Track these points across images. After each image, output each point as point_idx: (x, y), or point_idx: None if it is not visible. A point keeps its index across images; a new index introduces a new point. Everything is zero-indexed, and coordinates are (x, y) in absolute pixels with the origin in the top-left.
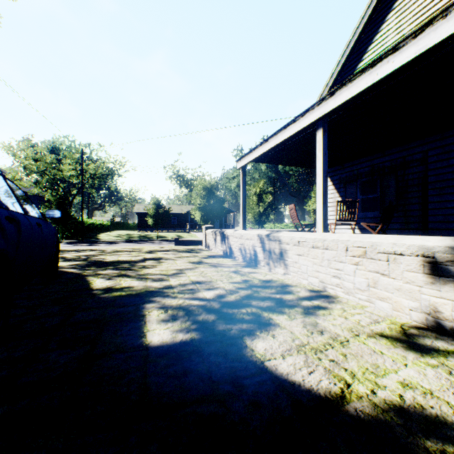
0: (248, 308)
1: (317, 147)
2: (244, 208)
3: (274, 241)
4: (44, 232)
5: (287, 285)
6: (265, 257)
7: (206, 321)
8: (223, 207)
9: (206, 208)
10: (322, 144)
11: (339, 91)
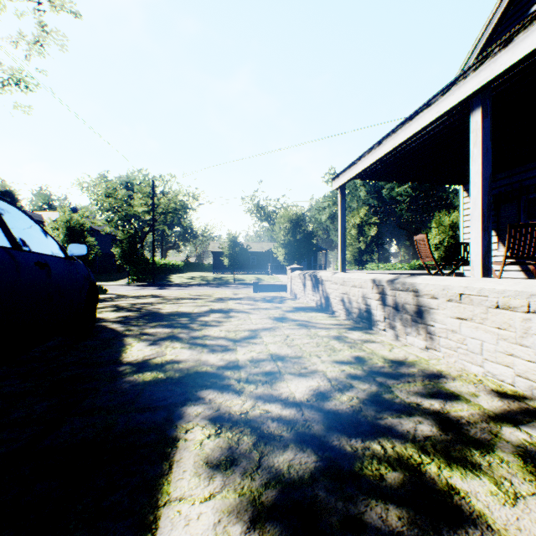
0: (384, 438)
1: (471, 140)
2: (343, 243)
3: (404, 291)
4: (55, 275)
5: (442, 375)
6: (387, 316)
7: (296, 479)
8: (313, 243)
9: (291, 245)
10: (481, 133)
11: (523, 32)
